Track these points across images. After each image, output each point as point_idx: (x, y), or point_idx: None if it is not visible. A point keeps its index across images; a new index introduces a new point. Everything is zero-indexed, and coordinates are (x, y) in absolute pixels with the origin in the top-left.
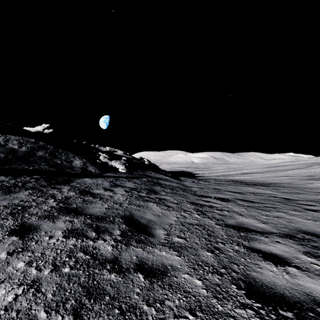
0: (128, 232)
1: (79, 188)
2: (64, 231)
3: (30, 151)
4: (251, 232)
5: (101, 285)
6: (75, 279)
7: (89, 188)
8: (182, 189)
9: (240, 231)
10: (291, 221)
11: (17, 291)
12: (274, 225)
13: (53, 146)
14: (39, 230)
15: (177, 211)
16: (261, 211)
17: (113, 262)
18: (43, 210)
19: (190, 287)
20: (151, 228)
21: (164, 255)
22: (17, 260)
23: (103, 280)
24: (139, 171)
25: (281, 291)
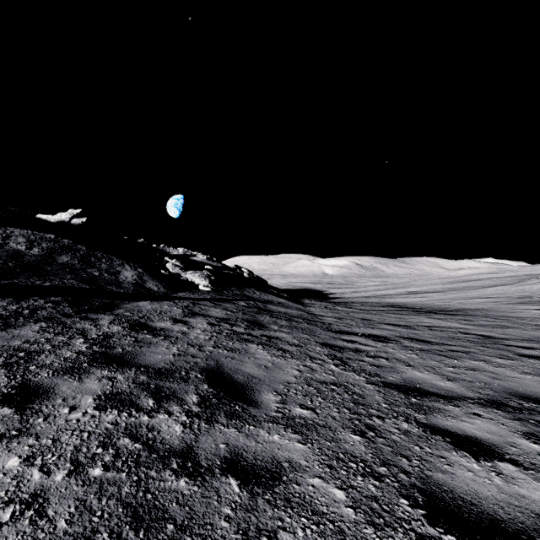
0: (213, 398)
1: (130, 319)
2: (98, 396)
3: (47, 254)
4: (429, 397)
5: (159, 501)
6: (112, 490)
7: (147, 318)
8: (307, 320)
9: (410, 394)
10: (498, 377)
11: (2, 515)
12: (469, 384)
13: (87, 246)
14: (53, 395)
15: (298, 359)
16: (444, 358)
17: (183, 455)
18: (63, 359)
19: (324, 503)
20: (254, 390)
21: (277, 441)
22: (8, 453)
23: (164, 492)
24: (233, 289)
25: (491, 509)
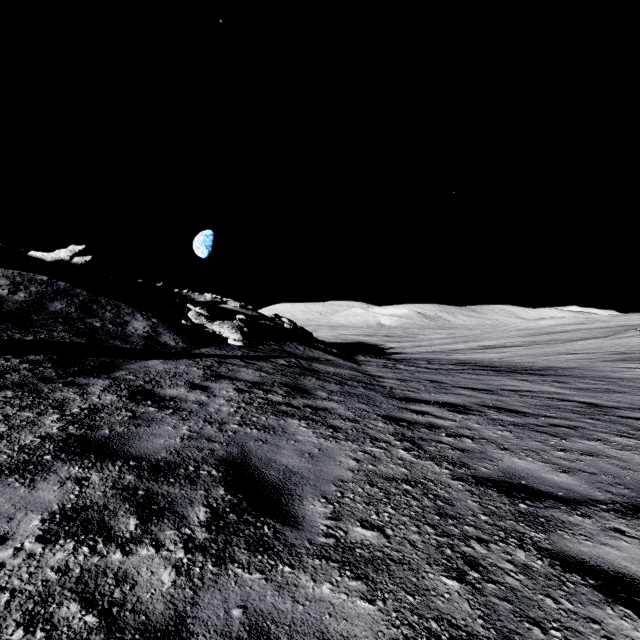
0: (230, 512)
1: (131, 385)
2: (51, 515)
3: (36, 300)
4: (543, 501)
5: None
6: None
7: (155, 383)
8: (362, 382)
9: (516, 497)
10: (627, 465)
11: None
12: (592, 478)
13: (89, 290)
14: None
15: (355, 441)
16: (547, 437)
17: (167, 639)
18: (18, 448)
19: None
20: (292, 495)
21: (327, 597)
22: None
23: None
24: (271, 344)
25: None
